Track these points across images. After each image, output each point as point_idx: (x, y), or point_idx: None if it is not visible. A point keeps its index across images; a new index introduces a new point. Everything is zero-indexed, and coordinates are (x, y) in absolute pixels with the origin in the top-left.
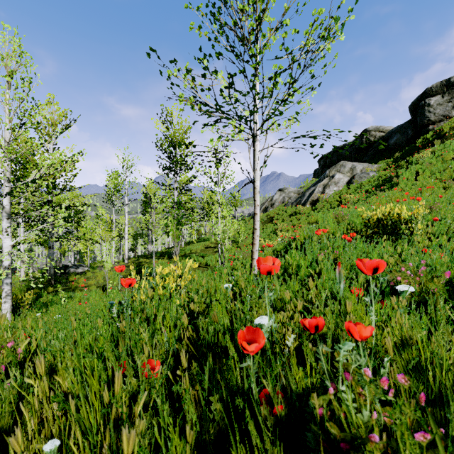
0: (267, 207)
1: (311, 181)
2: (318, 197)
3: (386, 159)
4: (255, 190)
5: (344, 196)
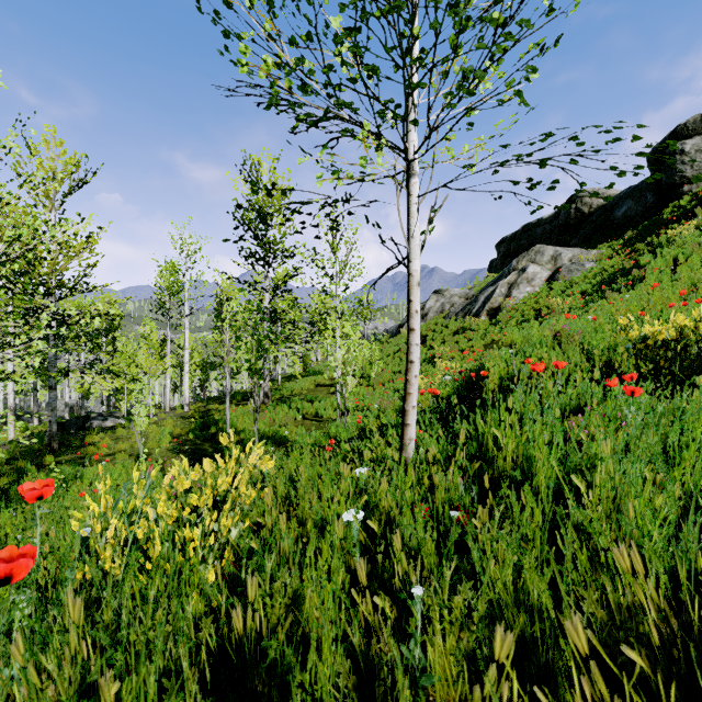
0: None
1: (485, 279)
2: (500, 303)
3: (610, 241)
4: (411, 279)
5: (545, 302)
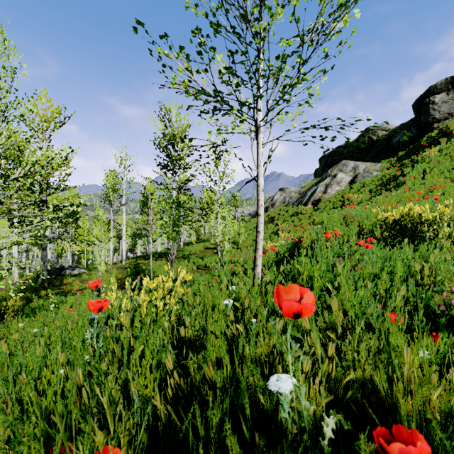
0: (267, 207)
1: (312, 181)
2: (320, 197)
3: (389, 158)
4: (259, 188)
5: (347, 196)
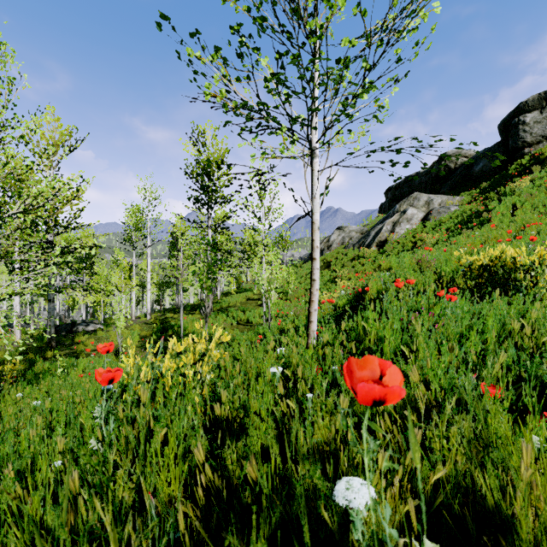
0: (322, 249)
1: (376, 218)
2: (386, 237)
3: (470, 190)
4: (314, 226)
5: (419, 236)
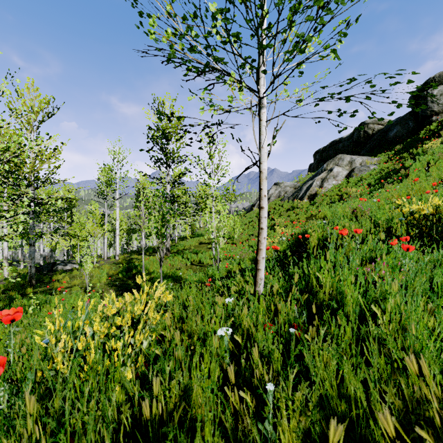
0: None
1: (306, 176)
2: (316, 191)
3: (385, 152)
4: (261, 175)
5: (345, 190)
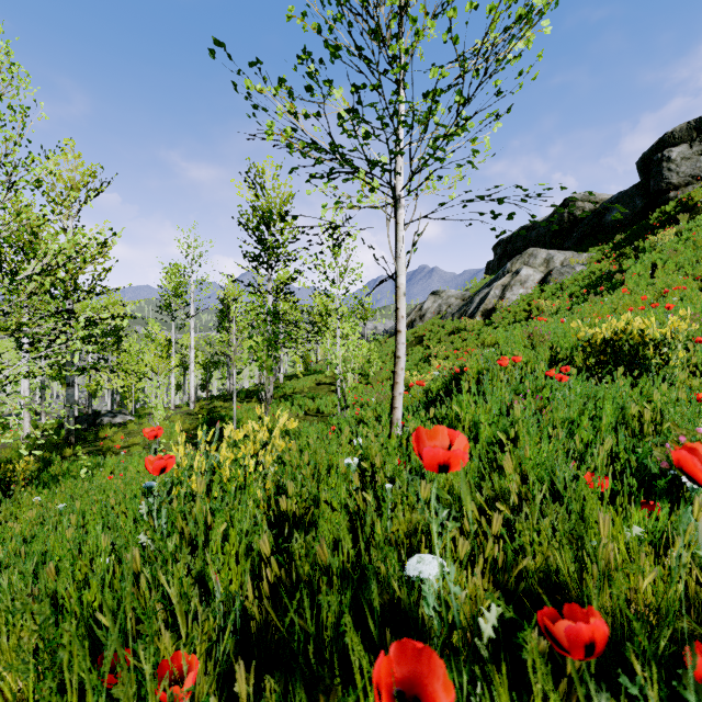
0: (413, 320)
1: (482, 280)
2: (494, 305)
3: (600, 244)
4: (398, 291)
5: (536, 303)
